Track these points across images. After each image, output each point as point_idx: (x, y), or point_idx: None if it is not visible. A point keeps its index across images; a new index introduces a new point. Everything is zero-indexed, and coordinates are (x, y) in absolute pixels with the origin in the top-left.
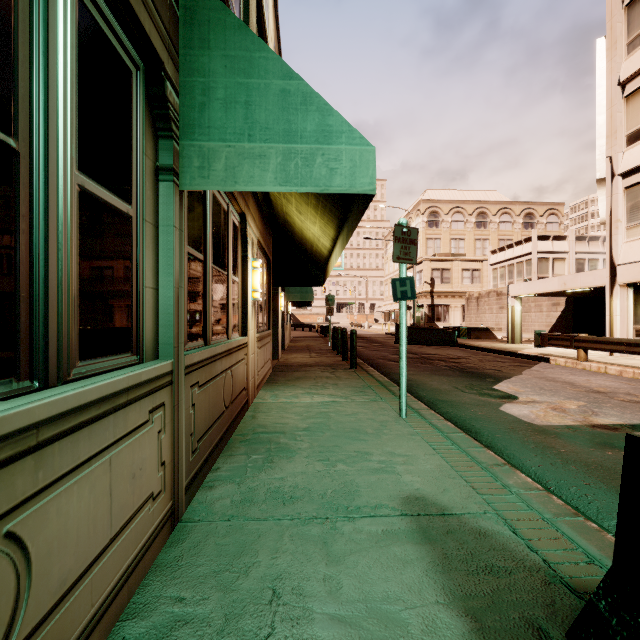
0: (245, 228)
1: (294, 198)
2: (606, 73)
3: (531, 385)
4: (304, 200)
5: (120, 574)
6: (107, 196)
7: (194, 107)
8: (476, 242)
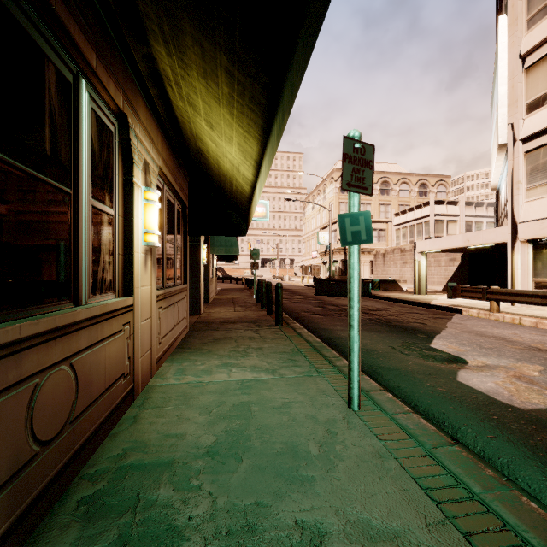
0: (128, 138)
1: (200, 97)
2: (508, 47)
3: (467, 342)
4: (213, 93)
5: None
6: None
7: None
8: (380, 207)
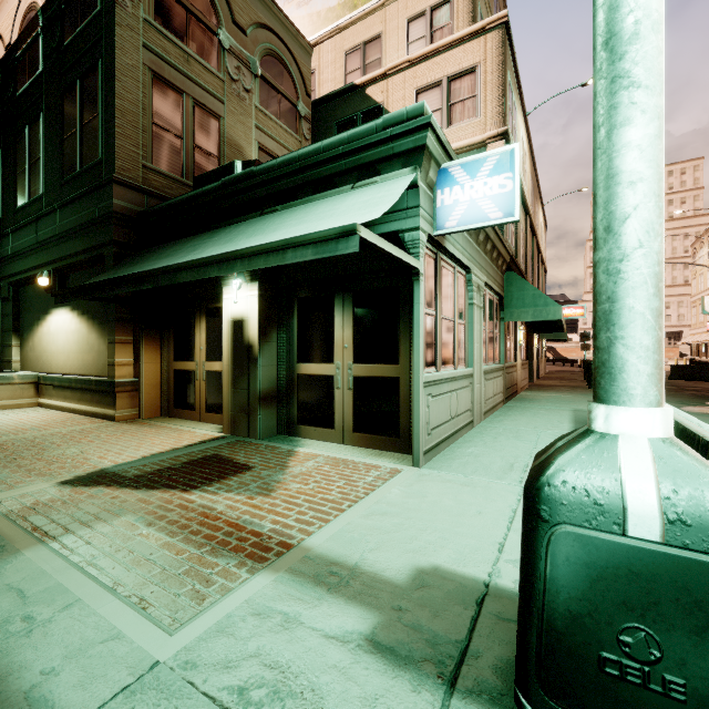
0: None
1: None
2: None
3: None
4: None
5: (500, 400)
6: (496, 332)
7: (508, 301)
8: None
